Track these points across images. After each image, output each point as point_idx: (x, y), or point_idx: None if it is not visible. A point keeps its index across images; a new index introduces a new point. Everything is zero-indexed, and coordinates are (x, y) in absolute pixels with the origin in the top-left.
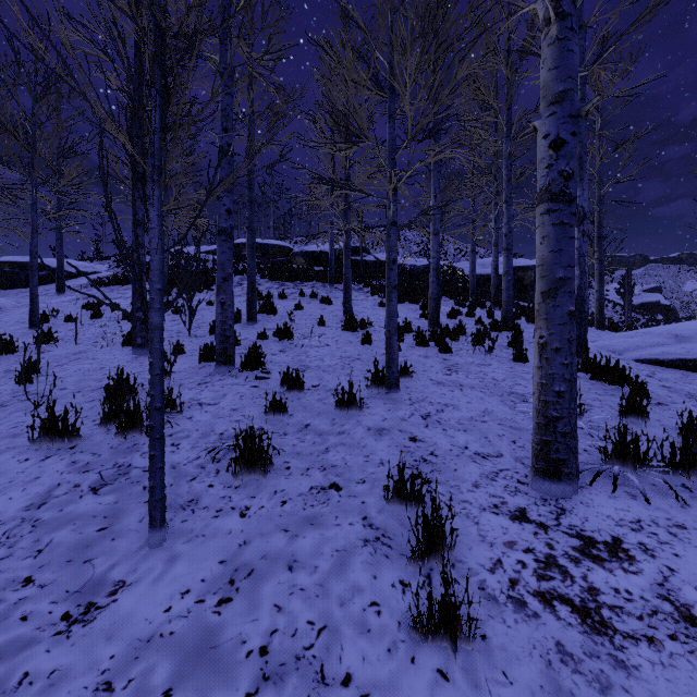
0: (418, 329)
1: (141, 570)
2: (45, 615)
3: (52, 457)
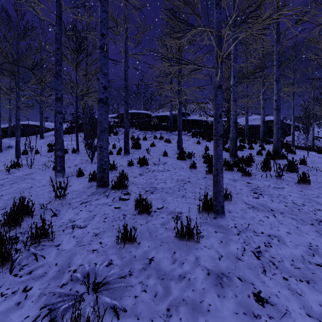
0: (225, 159)
1: None
2: None
3: None
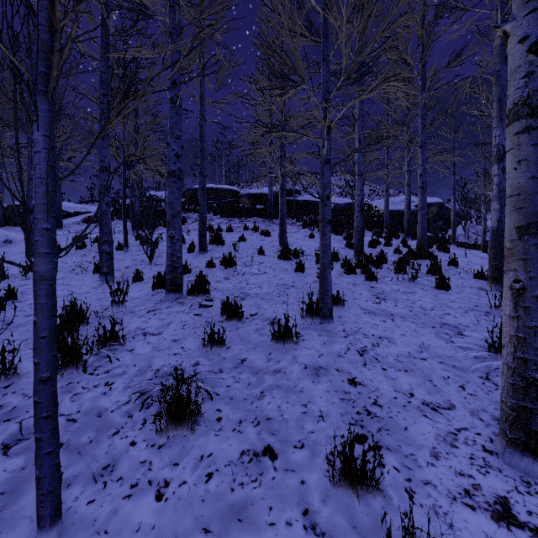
0: (345, 258)
1: None
2: None
3: None
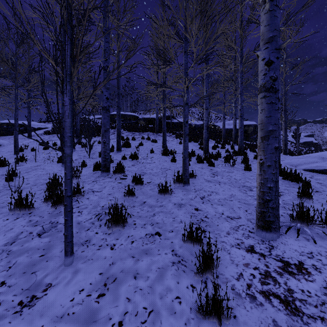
0: (198, 154)
1: (60, 277)
2: (10, 302)
3: (20, 218)
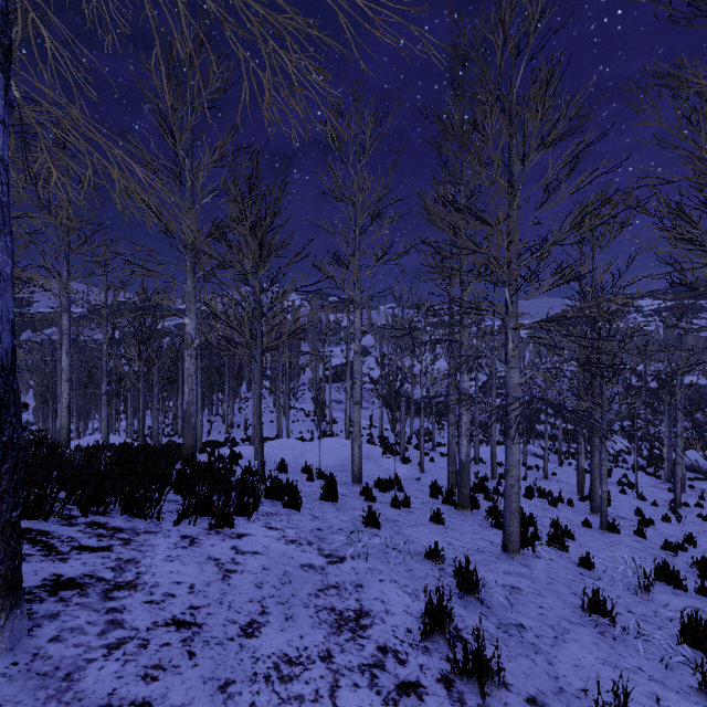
0: None
1: None
2: None
3: None
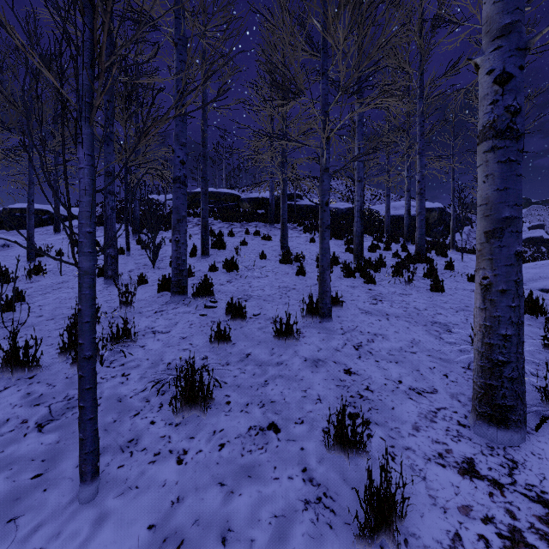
0: (345, 262)
1: (64, 534)
2: None
3: (10, 388)
